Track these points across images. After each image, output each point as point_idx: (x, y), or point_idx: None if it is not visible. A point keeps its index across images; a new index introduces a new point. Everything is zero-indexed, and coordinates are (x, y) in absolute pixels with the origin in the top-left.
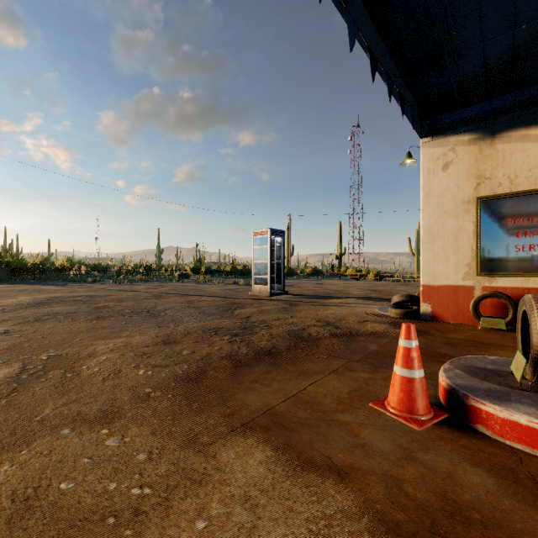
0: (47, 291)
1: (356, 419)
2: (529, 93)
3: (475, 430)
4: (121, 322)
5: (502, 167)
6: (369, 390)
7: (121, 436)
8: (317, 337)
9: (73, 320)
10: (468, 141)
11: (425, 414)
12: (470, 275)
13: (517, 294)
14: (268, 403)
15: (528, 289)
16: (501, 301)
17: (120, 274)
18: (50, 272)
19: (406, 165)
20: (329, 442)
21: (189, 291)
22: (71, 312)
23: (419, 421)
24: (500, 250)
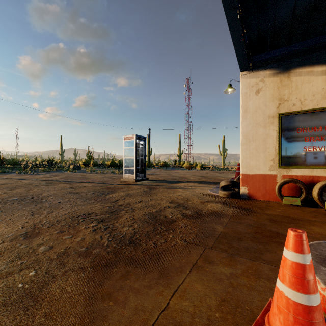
0: None
1: None
2: (314, 41)
3: None
4: None
5: (295, 93)
6: (238, 298)
7: None
8: (172, 219)
9: None
10: (273, 74)
11: None
12: (274, 167)
13: (305, 180)
14: None
15: (312, 177)
16: (295, 185)
17: (27, 166)
18: None
19: (228, 92)
20: None
21: (77, 179)
22: None
23: None
24: (294, 150)
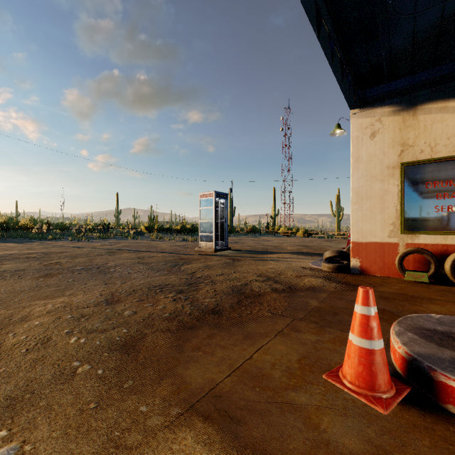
0: (4, 248)
1: (312, 400)
2: (448, 69)
3: (447, 412)
4: (68, 279)
5: (423, 136)
6: (319, 356)
7: (21, 442)
8: (259, 293)
9: (19, 278)
10: (393, 112)
11: (388, 391)
12: (395, 233)
13: (437, 250)
14: (211, 378)
15: (447, 246)
16: (422, 256)
17: (80, 232)
18: (14, 230)
19: (335, 135)
20: (285, 440)
21: (141, 247)
22: (19, 269)
23: (382, 400)
24: (421, 211)
